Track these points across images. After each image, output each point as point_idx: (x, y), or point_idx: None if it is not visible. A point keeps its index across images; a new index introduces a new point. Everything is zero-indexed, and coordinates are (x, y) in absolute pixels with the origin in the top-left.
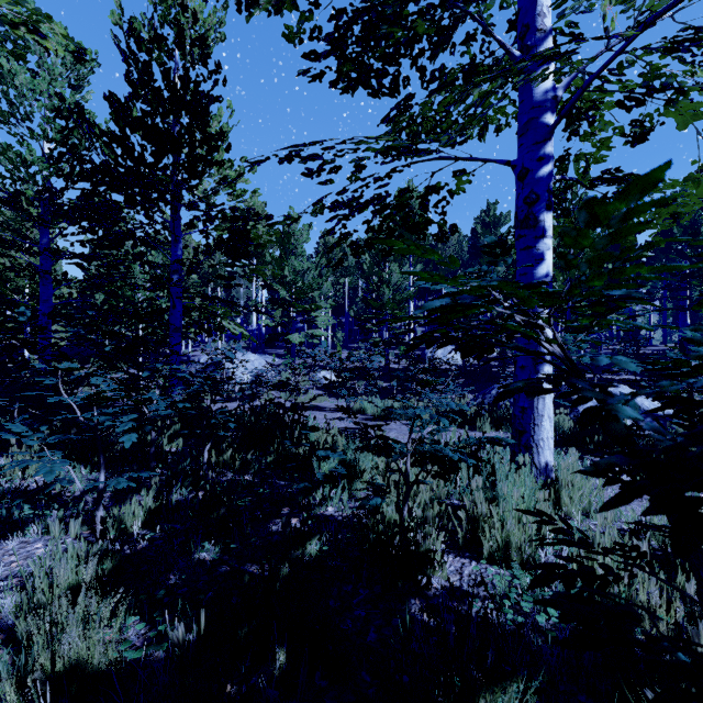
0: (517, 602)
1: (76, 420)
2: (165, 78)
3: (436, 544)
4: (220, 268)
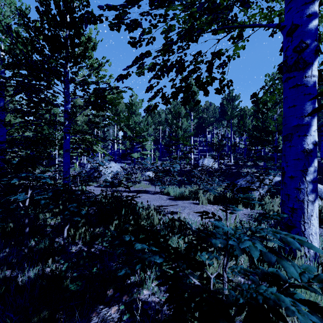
0: None
1: None
2: (56, 7)
3: None
4: (100, 122)
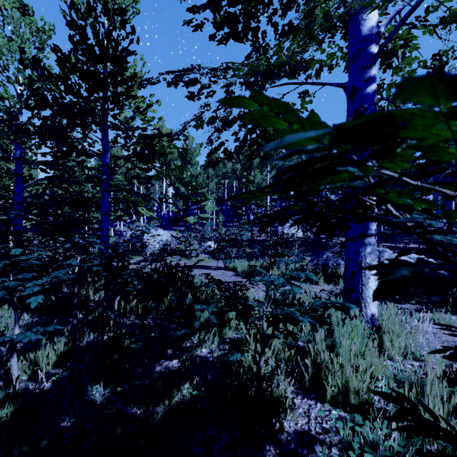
0: (360, 450)
1: (1, 282)
2: (95, 37)
3: (287, 389)
4: (142, 173)
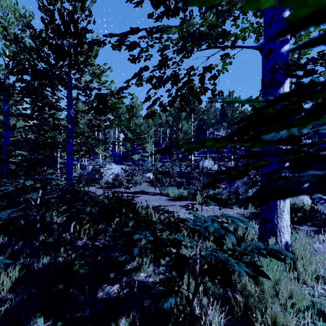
0: None
1: None
2: (61, 18)
3: None
4: (100, 123)
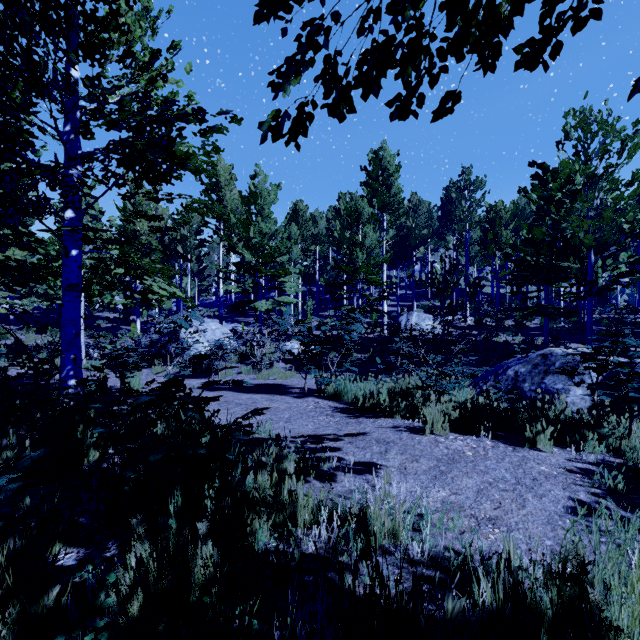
0: None
1: None
2: None
3: None
4: (189, 236)
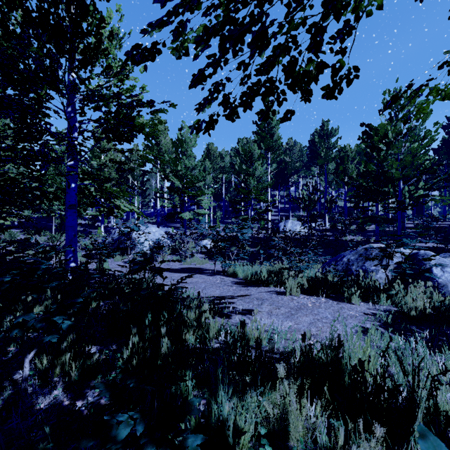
0: None
1: None
2: None
3: None
4: (136, 168)
